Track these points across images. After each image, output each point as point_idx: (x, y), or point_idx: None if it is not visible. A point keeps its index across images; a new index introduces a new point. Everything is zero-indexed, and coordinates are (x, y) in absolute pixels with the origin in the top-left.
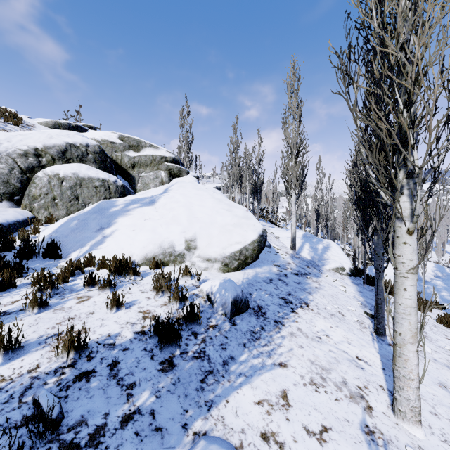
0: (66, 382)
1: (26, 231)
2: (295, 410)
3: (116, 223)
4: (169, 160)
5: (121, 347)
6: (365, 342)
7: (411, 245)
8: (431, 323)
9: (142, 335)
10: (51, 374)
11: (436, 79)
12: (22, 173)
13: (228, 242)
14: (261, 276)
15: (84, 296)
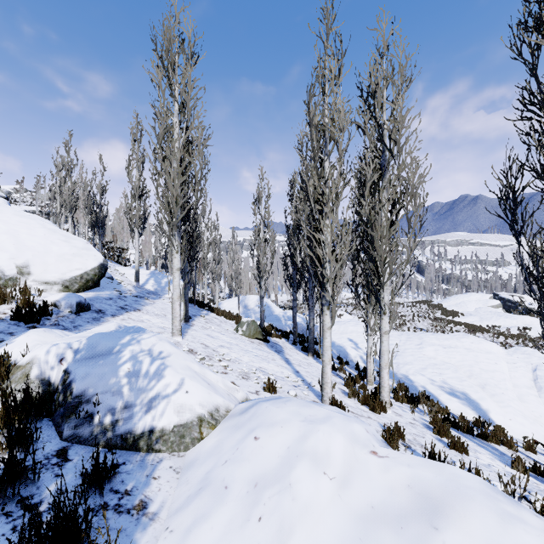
0: None
1: None
2: None
3: None
4: None
5: None
6: None
7: (178, 258)
8: (230, 323)
9: (2, 320)
10: None
11: (174, 193)
12: None
13: (68, 268)
14: (102, 296)
15: None
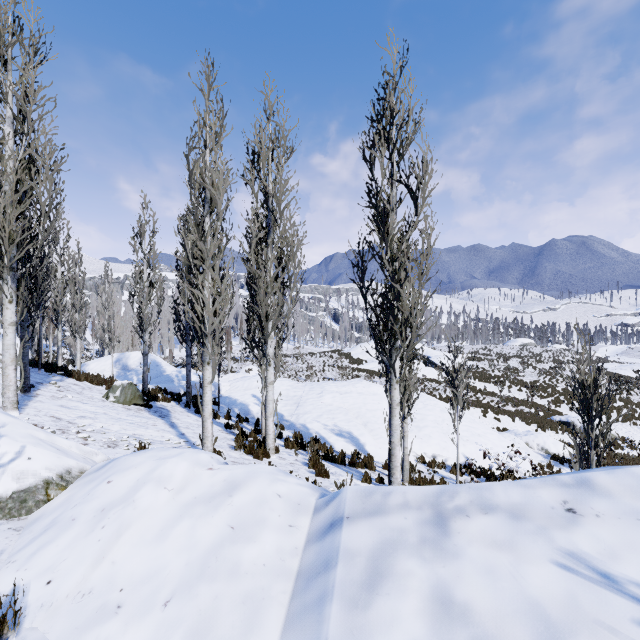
0: None
1: None
2: None
3: None
4: None
5: None
6: None
7: (12, 310)
8: (98, 389)
9: None
10: None
11: (7, 227)
12: None
13: None
14: None
15: None
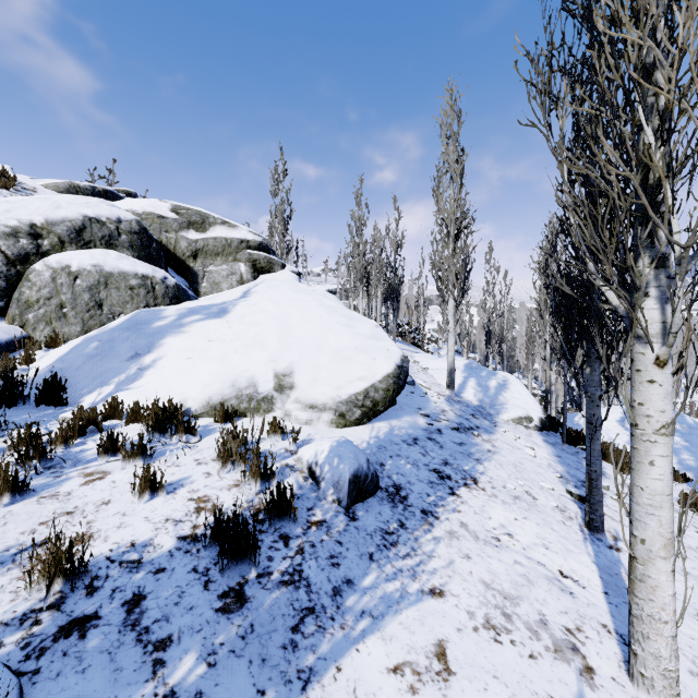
0: (40, 640)
1: (10, 360)
2: (461, 681)
3: (161, 346)
4: (252, 246)
5: (153, 567)
6: (573, 543)
7: (663, 386)
8: None
9: (192, 542)
10: (14, 625)
11: None
12: (8, 264)
13: (346, 377)
14: (399, 433)
15: (97, 471)
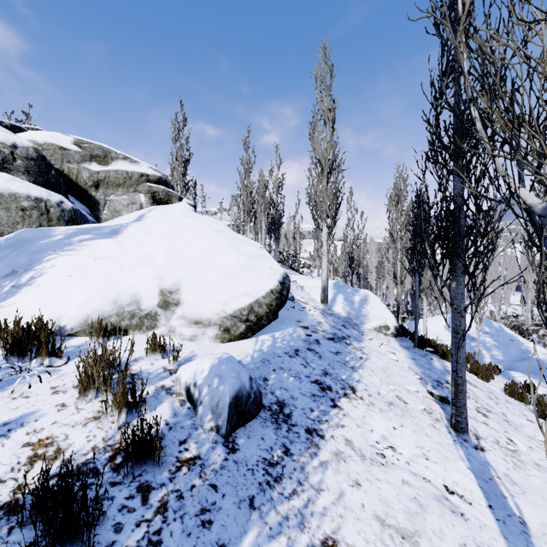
0: None
1: None
2: None
3: (42, 263)
4: (152, 180)
5: None
6: (446, 449)
7: None
8: (502, 397)
9: (5, 515)
10: None
11: None
12: None
13: (232, 293)
14: (281, 346)
15: None
